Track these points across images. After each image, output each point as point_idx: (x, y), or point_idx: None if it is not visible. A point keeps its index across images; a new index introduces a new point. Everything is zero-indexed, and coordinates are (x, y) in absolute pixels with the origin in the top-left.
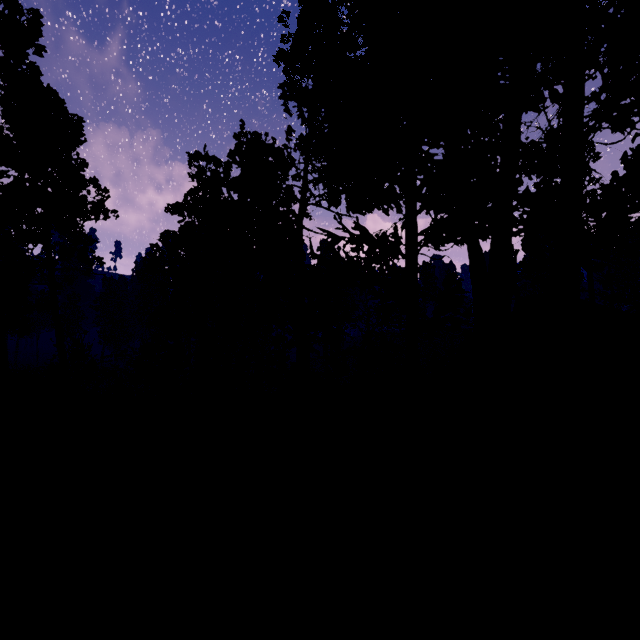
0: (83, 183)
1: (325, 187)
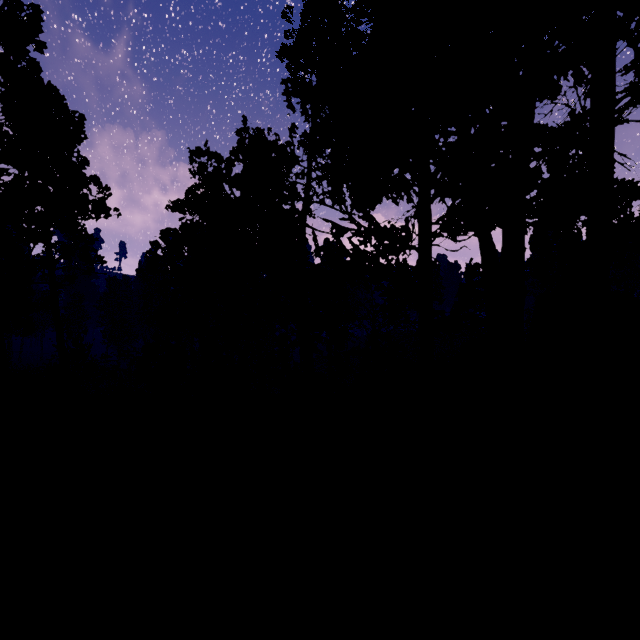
0: (84, 181)
1: (329, 185)
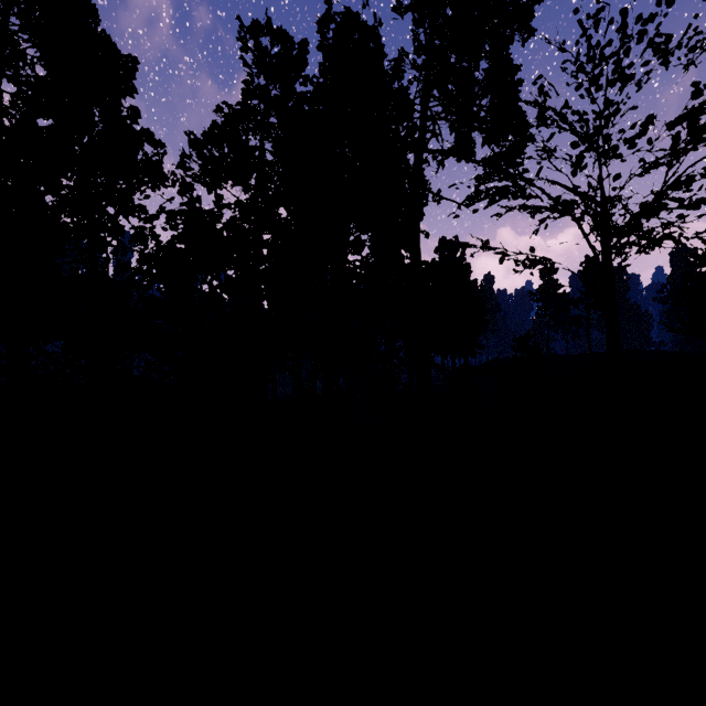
0: (132, 134)
1: (452, 130)
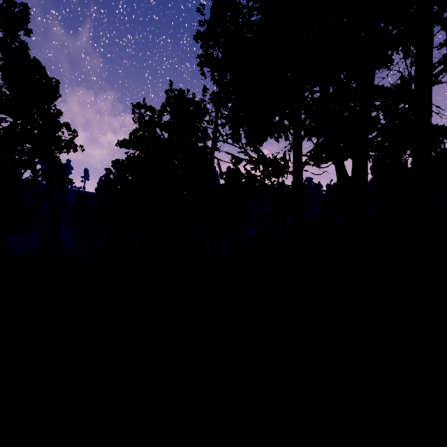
0: (59, 126)
1: (230, 129)
